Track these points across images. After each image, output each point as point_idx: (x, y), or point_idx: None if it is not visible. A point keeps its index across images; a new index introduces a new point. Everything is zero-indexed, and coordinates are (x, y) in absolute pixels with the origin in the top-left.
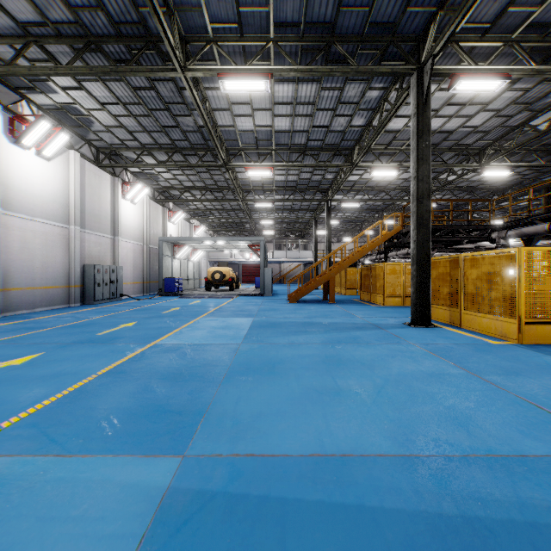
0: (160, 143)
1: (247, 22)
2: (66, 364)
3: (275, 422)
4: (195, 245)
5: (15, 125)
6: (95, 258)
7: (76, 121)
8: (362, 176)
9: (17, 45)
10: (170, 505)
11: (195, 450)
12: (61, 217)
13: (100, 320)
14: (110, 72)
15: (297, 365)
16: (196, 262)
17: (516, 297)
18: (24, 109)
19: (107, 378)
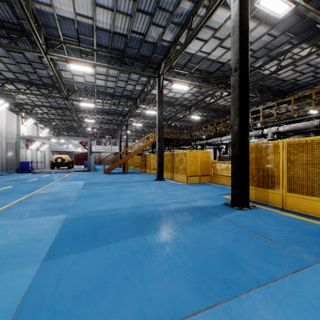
0: (21, 79)
1: (82, 40)
2: None
3: (97, 206)
4: (43, 141)
5: None
6: None
7: None
8: (142, 111)
9: None
10: (68, 219)
11: (71, 212)
12: None
13: None
14: None
15: (106, 194)
16: (43, 151)
17: (186, 167)
18: None
19: (19, 204)
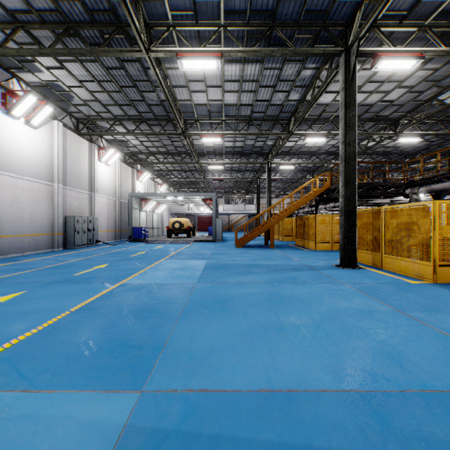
0: (129, 115)
1: (201, 11)
2: (44, 301)
3: (226, 357)
4: (158, 200)
5: (7, 98)
6: (75, 210)
7: (59, 96)
8: (296, 142)
9: (7, 30)
10: (125, 445)
11: (153, 385)
12: (46, 176)
13: (77, 262)
14: (86, 53)
15: (244, 302)
16: (160, 213)
17: (431, 243)
18: (15, 86)
19: (78, 314)
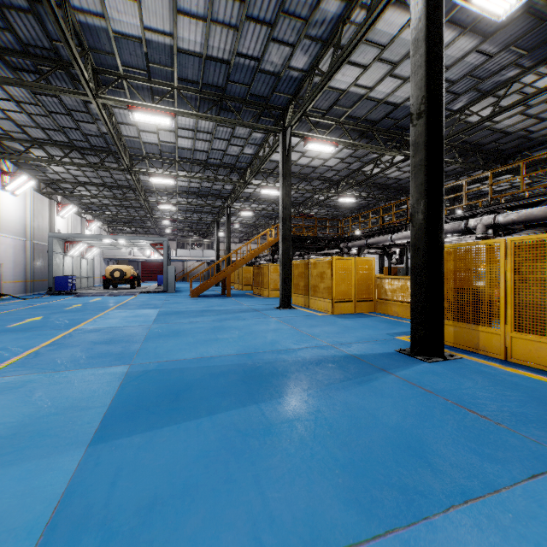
0: (55, 139)
1: (155, 72)
2: (4, 344)
3: (179, 351)
4: (90, 242)
5: None
6: None
7: None
8: (255, 189)
9: None
10: (131, 374)
11: (136, 363)
12: None
13: None
14: (16, 84)
15: (194, 331)
16: (90, 259)
17: (332, 286)
18: None
19: (52, 347)
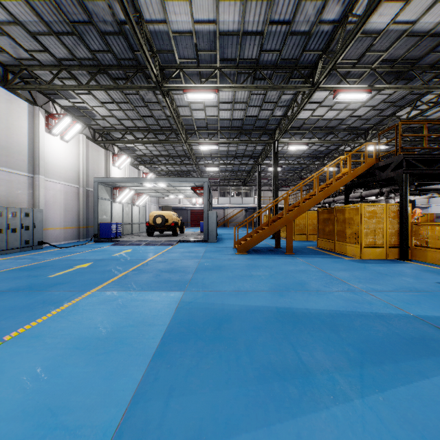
0: (79, 57)
1: None
2: None
3: None
4: (137, 189)
5: None
6: (2, 199)
7: None
8: (314, 111)
9: None
10: None
11: None
12: None
13: None
14: None
15: None
16: (142, 206)
17: None
18: None
19: None
